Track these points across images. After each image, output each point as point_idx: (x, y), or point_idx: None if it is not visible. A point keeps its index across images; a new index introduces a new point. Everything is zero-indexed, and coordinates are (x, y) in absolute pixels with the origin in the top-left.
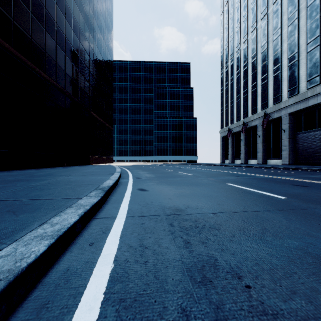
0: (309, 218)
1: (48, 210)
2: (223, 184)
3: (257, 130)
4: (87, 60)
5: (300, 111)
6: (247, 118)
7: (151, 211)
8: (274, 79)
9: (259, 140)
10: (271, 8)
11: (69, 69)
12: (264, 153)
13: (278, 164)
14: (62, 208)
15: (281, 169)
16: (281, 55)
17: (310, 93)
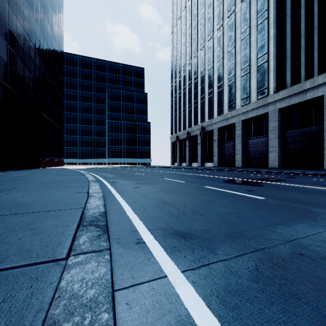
0: (185, 186)
1: (82, 187)
2: (162, 178)
3: (198, 138)
4: (38, 59)
5: (224, 127)
6: (190, 128)
7: (124, 188)
8: (209, 100)
9: (199, 147)
10: (207, 44)
11: (20, 70)
12: (202, 157)
13: (211, 166)
14: (87, 186)
15: (207, 170)
16: (213, 83)
17: (229, 115)
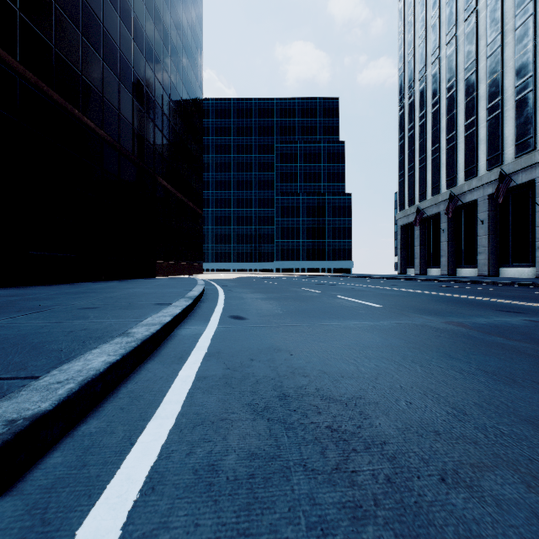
0: None
1: None
2: None
3: (478, 209)
4: (150, 80)
5: None
6: (454, 188)
7: None
8: (518, 106)
9: (482, 230)
10: None
11: (111, 92)
12: (492, 254)
13: (525, 276)
14: None
15: None
16: (534, 56)
17: None
